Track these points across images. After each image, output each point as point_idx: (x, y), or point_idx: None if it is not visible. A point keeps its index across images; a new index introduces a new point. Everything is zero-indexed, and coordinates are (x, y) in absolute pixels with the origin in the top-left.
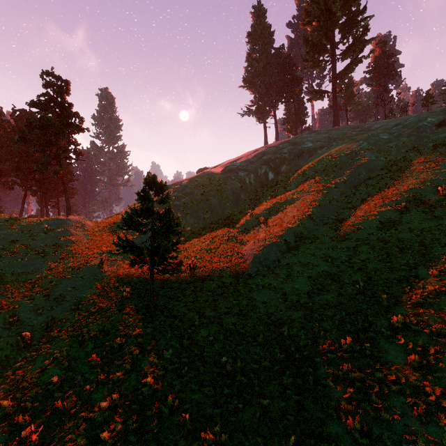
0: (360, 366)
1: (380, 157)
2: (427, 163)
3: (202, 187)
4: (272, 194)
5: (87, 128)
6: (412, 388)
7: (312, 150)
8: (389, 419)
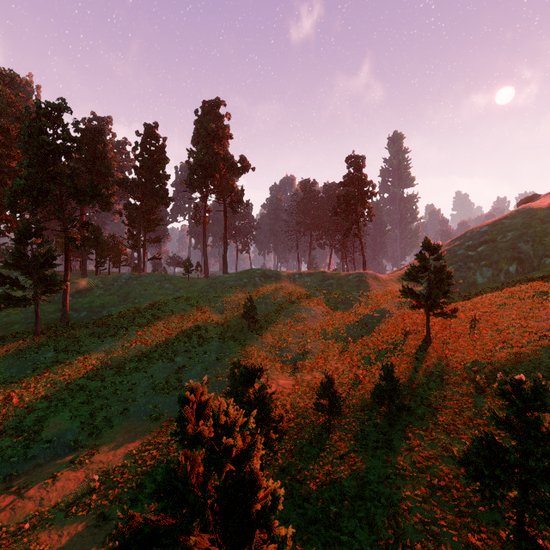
0: None
1: None
2: None
3: (509, 232)
4: None
5: (378, 192)
6: None
7: None
8: None
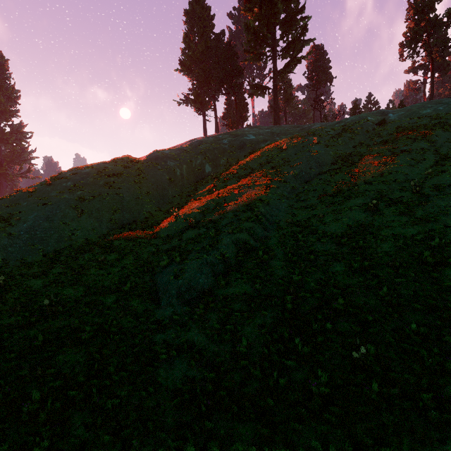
0: None
1: (329, 151)
2: (382, 157)
3: (112, 177)
4: (208, 190)
5: None
6: None
7: (255, 143)
8: None
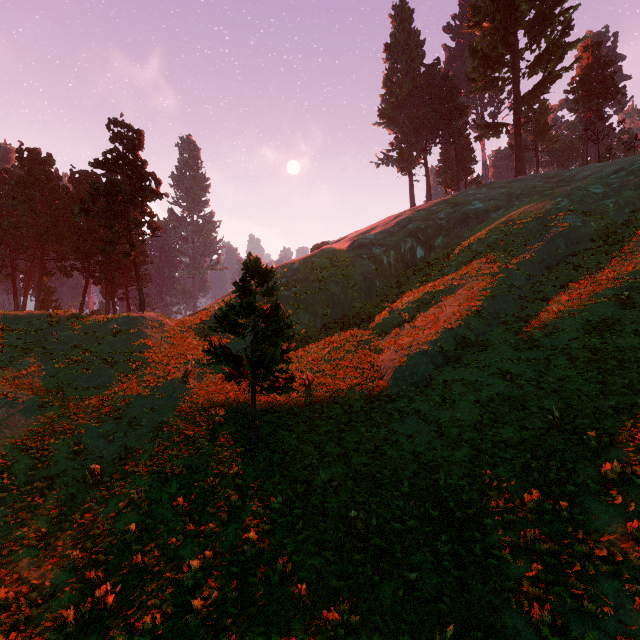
0: (553, 533)
1: (590, 222)
2: None
3: (320, 271)
4: (421, 280)
5: (165, 193)
6: (632, 570)
7: (482, 214)
8: (595, 613)
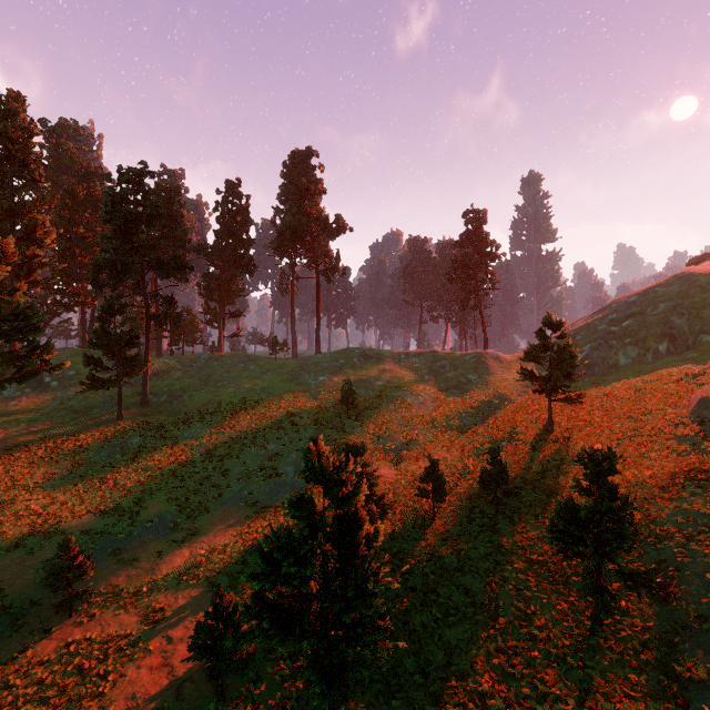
0: None
1: None
2: None
3: (661, 302)
4: None
5: (503, 253)
6: None
7: None
8: None
